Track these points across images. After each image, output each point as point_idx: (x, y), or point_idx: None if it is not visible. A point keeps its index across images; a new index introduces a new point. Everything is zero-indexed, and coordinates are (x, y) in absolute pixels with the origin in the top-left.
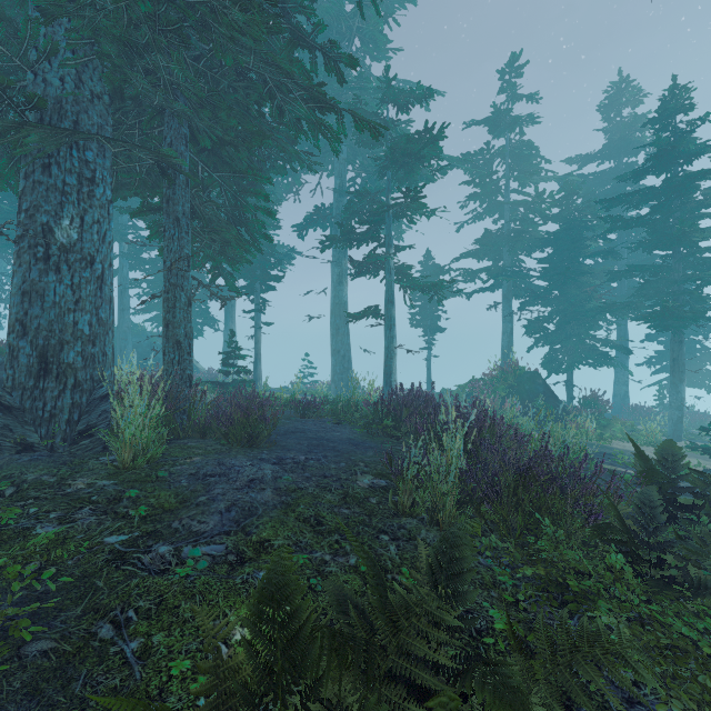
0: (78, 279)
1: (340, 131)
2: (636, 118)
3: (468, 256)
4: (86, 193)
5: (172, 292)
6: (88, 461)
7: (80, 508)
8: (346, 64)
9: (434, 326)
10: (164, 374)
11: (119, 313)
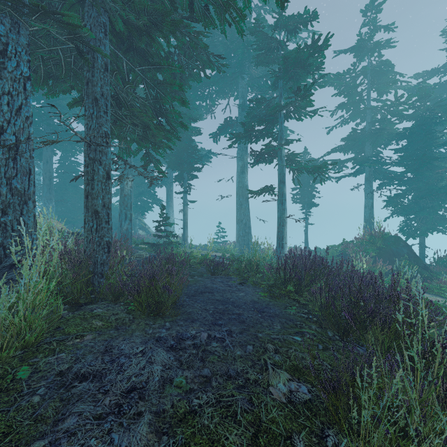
0: None
1: (245, 6)
2: None
3: (337, 150)
4: None
5: (91, 166)
6: None
7: None
8: None
9: (311, 202)
10: (85, 241)
11: None
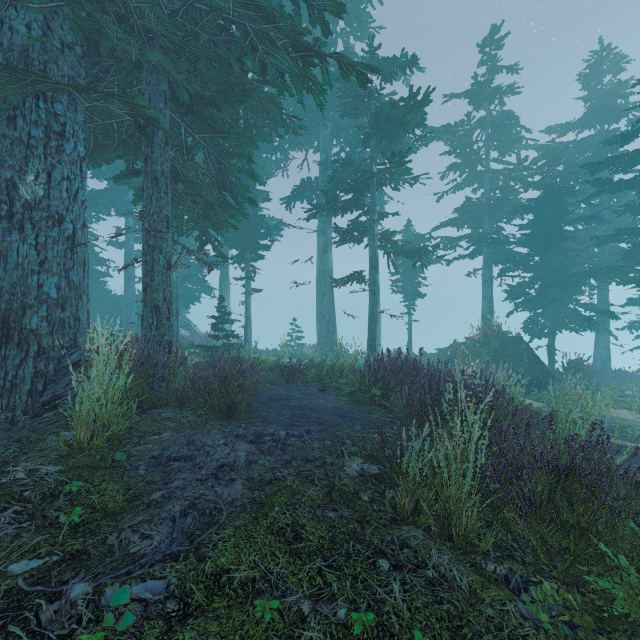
0: (43, 238)
1: (325, 81)
2: (619, 84)
3: (448, 224)
4: (54, 148)
5: (150, 255)
6: (46, 437)
7: (3, 509)
8: (331, 12)
9: (415, 292)
10: (143, 340)
11: (125, 282)
